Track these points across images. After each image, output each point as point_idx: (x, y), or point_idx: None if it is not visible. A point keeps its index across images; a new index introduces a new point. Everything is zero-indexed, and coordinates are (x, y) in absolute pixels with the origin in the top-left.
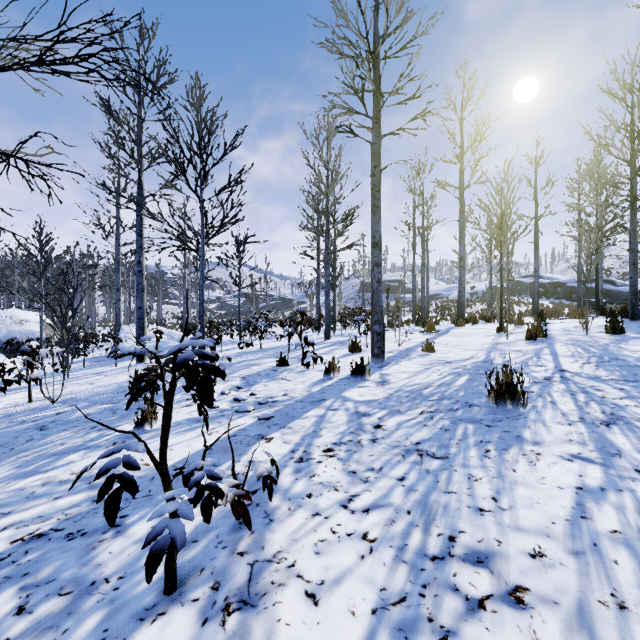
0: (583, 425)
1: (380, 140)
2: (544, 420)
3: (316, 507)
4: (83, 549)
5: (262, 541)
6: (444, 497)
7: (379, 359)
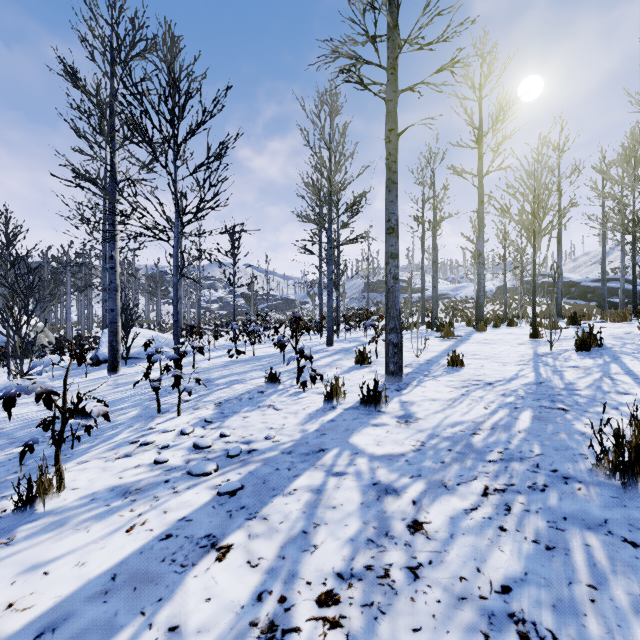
0: None
1: (397, 96)
2: None
3: None
4: None
5: None
6: None
7: (396, 378)
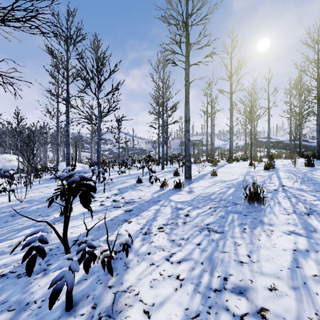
0: (295, 215)
1: (189, 67)
2: (274, 212)
3: (152, 260)
4: (25, 283)
5: (122, 279)
6: (221, 255)
7: (188, 179)
